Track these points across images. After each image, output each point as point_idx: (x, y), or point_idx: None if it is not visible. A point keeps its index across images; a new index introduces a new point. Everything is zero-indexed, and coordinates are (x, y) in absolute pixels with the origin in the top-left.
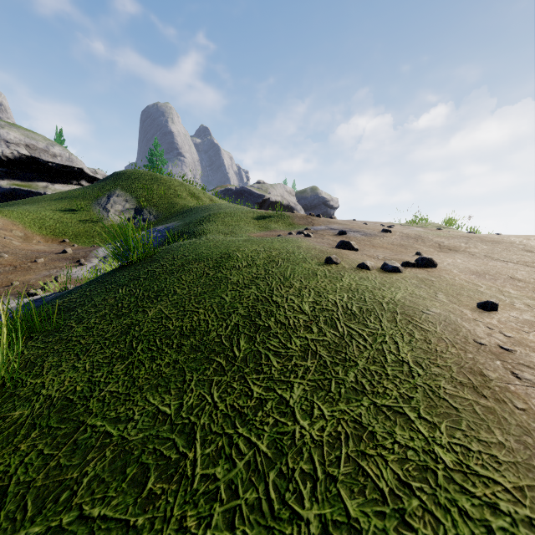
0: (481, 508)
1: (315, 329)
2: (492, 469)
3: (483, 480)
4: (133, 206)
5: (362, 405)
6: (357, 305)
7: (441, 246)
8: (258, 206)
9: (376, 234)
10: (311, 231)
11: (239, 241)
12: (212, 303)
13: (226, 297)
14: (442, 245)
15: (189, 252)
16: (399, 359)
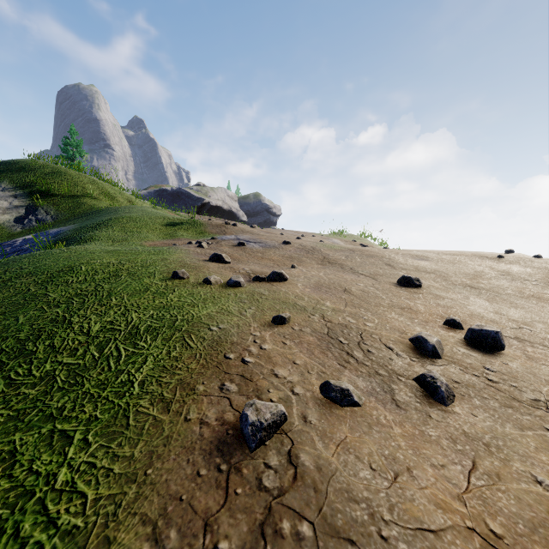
0: (41, 525)
1: (81, 352)
2: (97, 483)
3: (76, 495)
4: (24, 204)
5: (41, 432)
6: (150, 324)
7: (325, 258)
8: (197, 209)
9: (275, 246)
10: (216, 241)
11: (102, 251)
12: (0, 325)
13: (22, 318)
14: (326, 258)
15: (30, 263)
16: (131, 379)
